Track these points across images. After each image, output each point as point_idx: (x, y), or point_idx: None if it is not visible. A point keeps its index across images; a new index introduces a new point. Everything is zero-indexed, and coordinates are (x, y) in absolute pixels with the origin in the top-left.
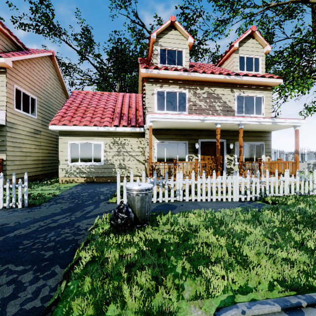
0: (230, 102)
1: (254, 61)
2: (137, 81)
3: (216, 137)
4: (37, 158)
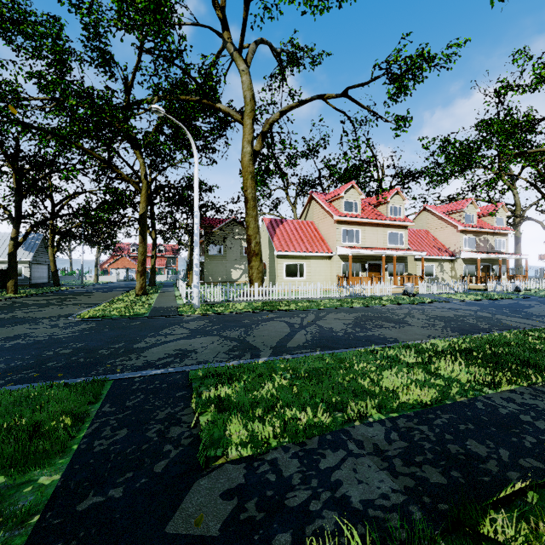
0: (492, 243)
1: (501, 220)
2: None
3: (499, 264)
4: None
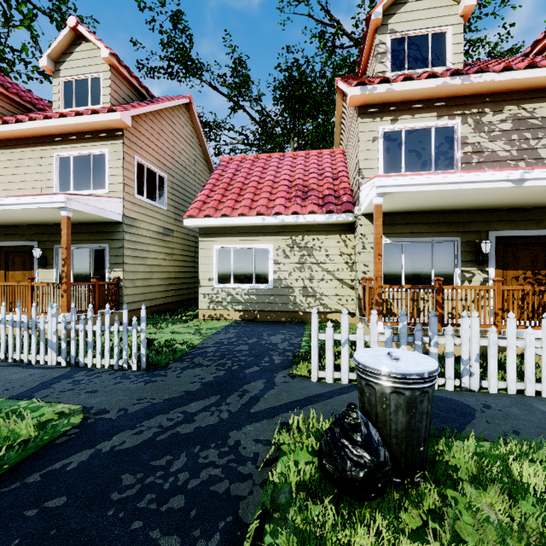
0: None
1: None
2: (328, 130)
3: None
4: (167, 276)
